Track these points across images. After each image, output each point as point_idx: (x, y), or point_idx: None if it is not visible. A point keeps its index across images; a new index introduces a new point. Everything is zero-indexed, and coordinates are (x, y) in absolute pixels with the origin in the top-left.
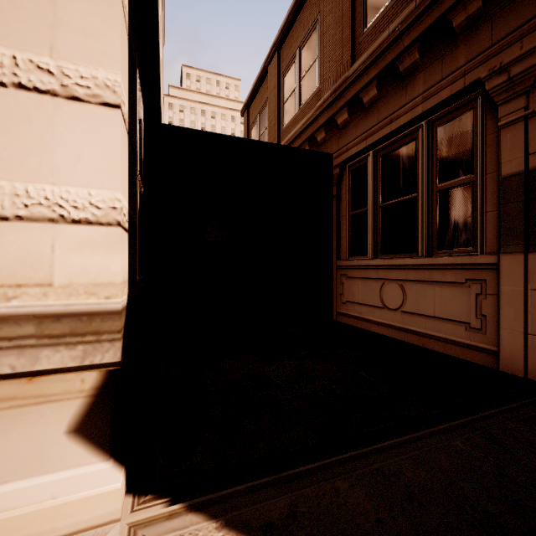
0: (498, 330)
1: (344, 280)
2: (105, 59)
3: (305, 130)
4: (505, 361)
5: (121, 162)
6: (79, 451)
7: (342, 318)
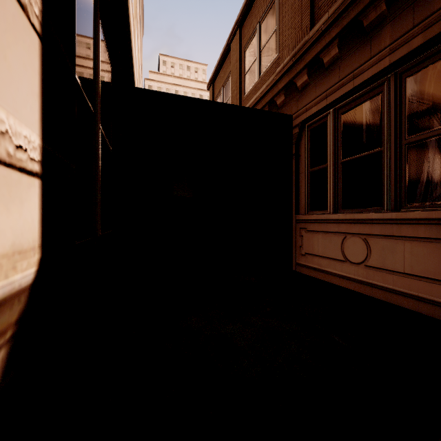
0: None
1: (303, 233)
2: None
3: (265, 95)
4: None
5: (3, 58)
6: None
7: (301, 269)
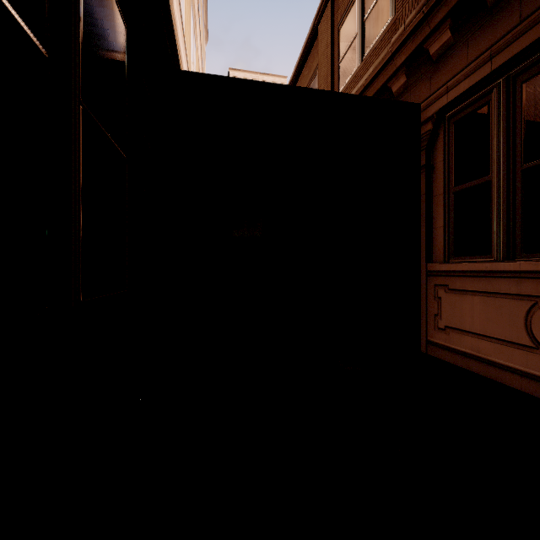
0: None
1: (442, 293)
2: None
3: (372, 81)
4: None
5: None
6: None
7: (437, 352)
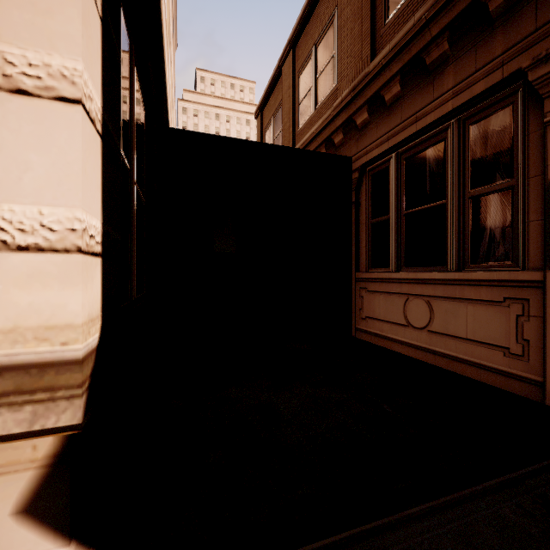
0: (544, 358)
1: (364, 293)
2: (60, 42)
3: (321, 132)
4: None
5: (84, 172)
6: (29, 537)
7: (361, 335)
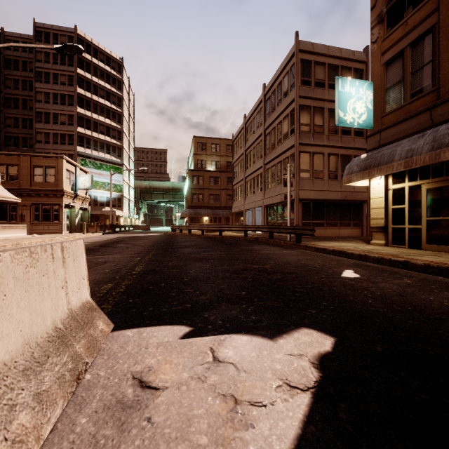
0: None
1: None
2: None
3: None
4: None
5: None
6: None
7: None
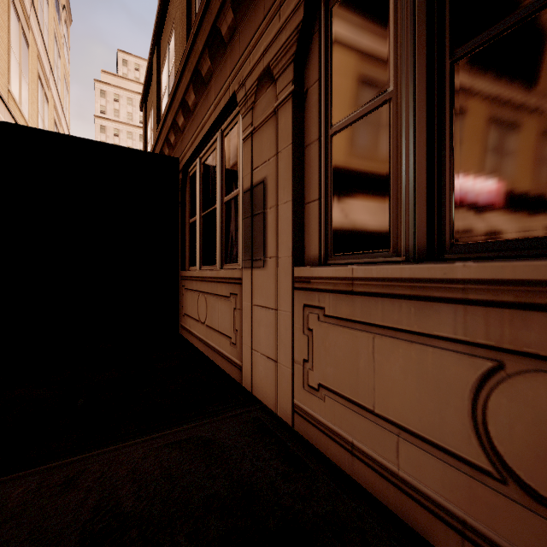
0: (242, 345)
1: (184, 291)
2: None
3: (161, 130)
4: (244, 376)
5: None
6: None
7: (183, 331)
